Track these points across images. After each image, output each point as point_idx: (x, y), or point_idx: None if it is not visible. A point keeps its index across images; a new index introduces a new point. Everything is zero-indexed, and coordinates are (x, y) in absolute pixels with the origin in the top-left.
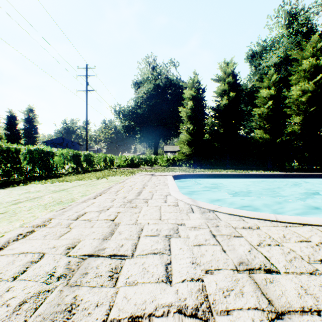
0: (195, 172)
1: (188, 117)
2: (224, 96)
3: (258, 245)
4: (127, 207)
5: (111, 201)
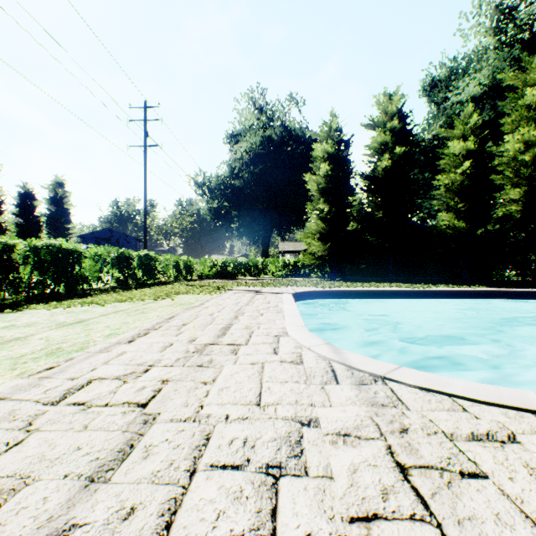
0: (334, 288)
1: (321, 191)
2: (384, 153)
3: None
4: (190, 364)
5: (161, 349)
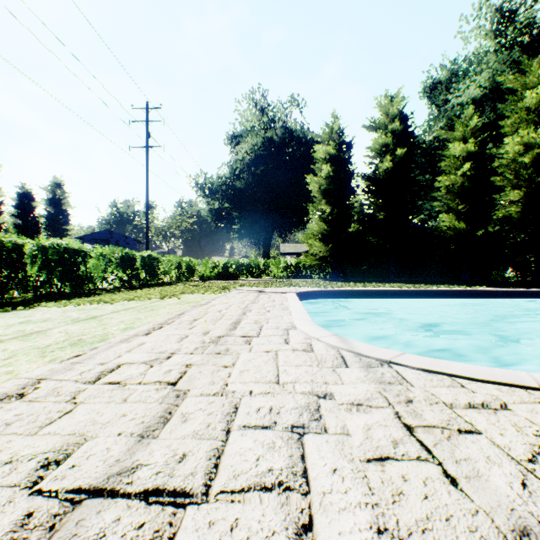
0: (337, 288)
1: (323, 192)
2: (385, 155)
3: (531, 460)
4: (208, 352)
5: (178, 340)
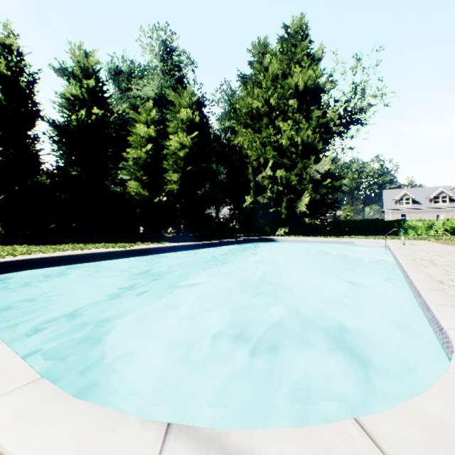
0: (23, 255)
1: None
2: (81, 108)
3: None
4: None
5: None
